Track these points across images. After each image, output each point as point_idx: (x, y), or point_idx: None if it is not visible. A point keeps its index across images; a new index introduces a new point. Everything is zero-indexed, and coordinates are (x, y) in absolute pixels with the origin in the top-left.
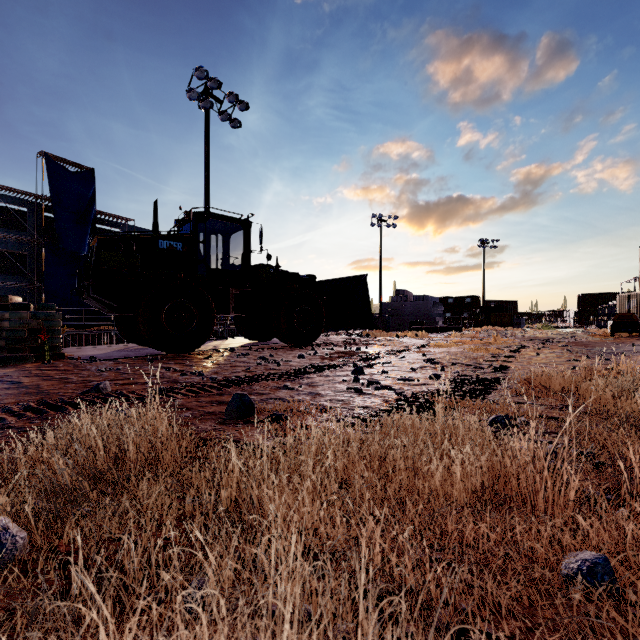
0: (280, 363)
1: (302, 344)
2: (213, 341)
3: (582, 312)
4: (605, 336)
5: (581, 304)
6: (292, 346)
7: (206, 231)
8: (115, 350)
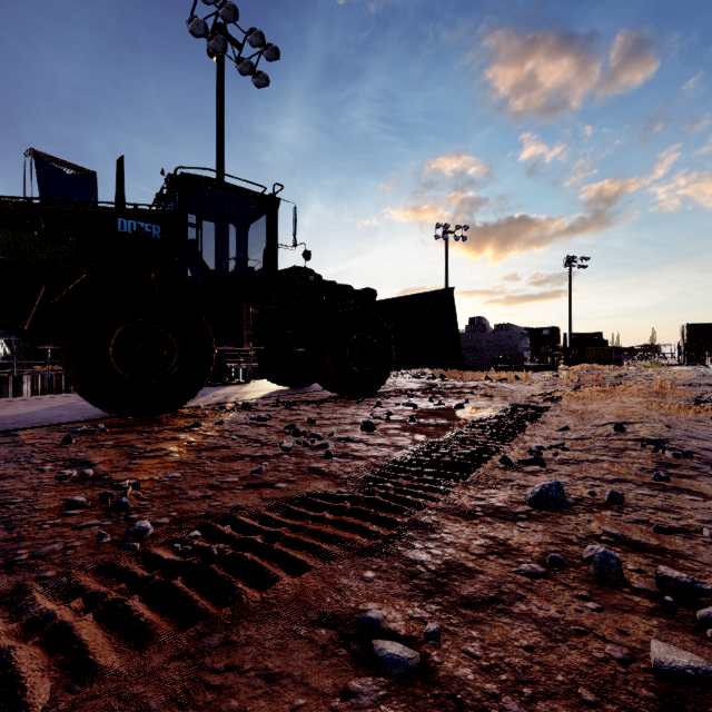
0: (329, 446)
1: (360, 394)
2: (227, 386)
3: (688, 346)
4: None
5: (686, 337)
6: (343, 397)
7: (210, 218)
8: (55, 405)
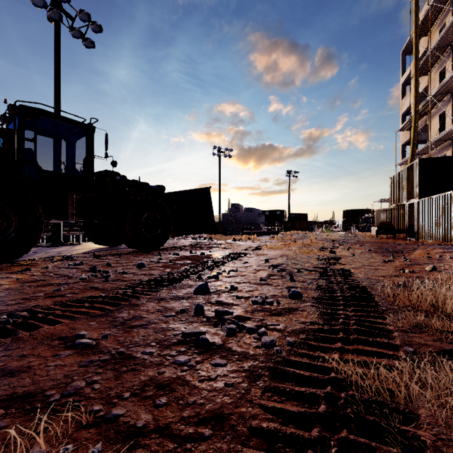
0: (111, 276)
1: (149, 249)
2: (62, 247)
3: (346, 221)
4: (372, 237)
5: (345, 216)
6: (140, 251)
7: (45, 134)
8: None
